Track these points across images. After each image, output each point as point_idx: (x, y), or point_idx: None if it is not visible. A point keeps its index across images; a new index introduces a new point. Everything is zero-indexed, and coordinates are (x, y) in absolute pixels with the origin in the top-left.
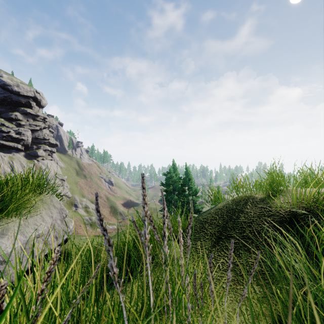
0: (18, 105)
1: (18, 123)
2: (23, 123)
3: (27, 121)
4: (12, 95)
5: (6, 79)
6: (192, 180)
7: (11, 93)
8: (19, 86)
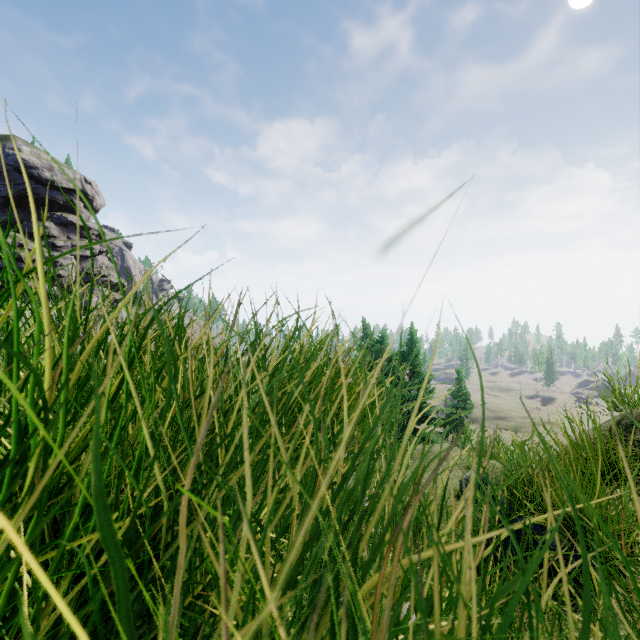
0: (52, 206)
1: (51, 243)
2: (60, 244)
3: (67, 239)
4: (39, 187)
5: (28, 155)
6: (414, 358)
7: (38, 184)
8: (54, 169)
